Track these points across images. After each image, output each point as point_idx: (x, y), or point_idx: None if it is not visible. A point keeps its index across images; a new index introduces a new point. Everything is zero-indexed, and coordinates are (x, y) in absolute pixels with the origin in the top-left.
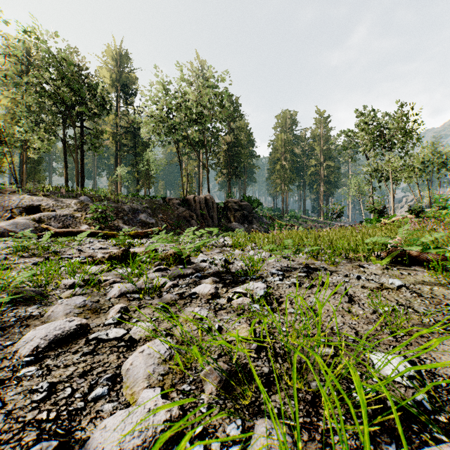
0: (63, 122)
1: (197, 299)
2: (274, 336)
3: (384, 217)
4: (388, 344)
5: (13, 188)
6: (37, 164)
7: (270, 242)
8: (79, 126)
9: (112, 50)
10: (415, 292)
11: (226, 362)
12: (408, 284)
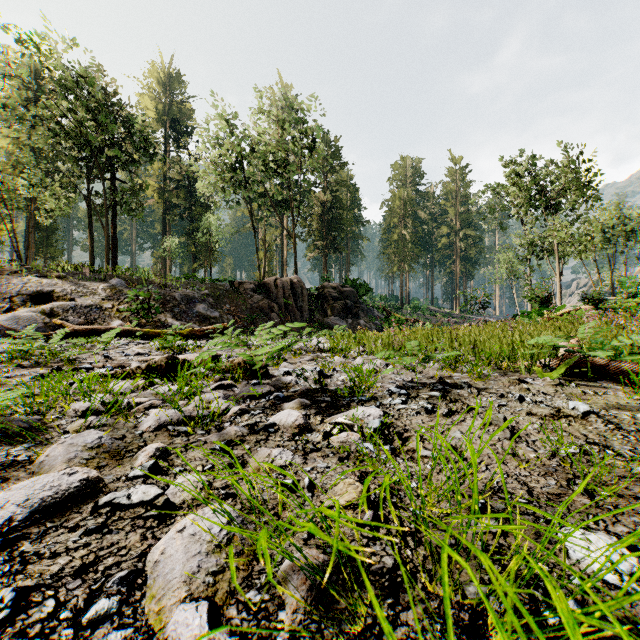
0: (87, 173)
1: (277, 434)
2: (399, 497)
3: (548, 309)
4: (584, 511)
5: (14, 267)
6: (50, 232)
7: (385, 345)
8: (110, 179)
9: (158, 71)
10: (610, 423)
11: (321, 546)
12: (596, 409)
